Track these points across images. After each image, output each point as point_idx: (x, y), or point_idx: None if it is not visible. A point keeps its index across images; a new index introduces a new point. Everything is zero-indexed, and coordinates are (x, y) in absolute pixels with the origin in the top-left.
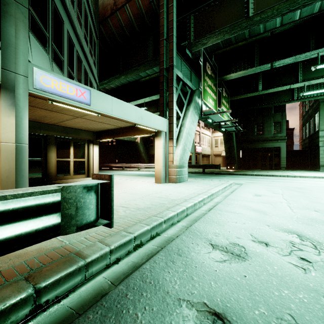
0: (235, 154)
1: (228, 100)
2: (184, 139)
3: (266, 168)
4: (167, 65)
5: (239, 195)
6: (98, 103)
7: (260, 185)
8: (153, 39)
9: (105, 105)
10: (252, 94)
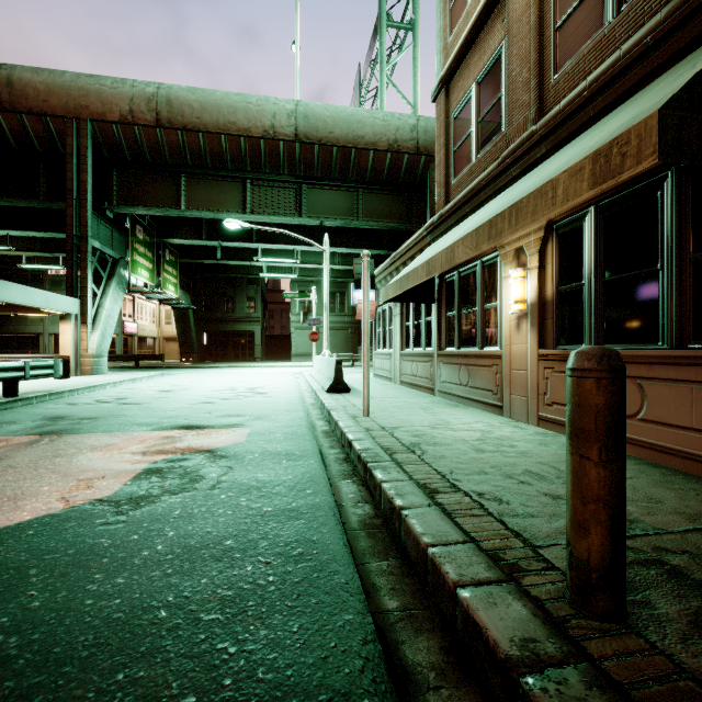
0: (193, 339)
1: (177, 264)
2: (104, 324)
3: (239, 359)
4: (78, 232)
5: (161, 379)
6: (4, 293)
7: (196, 373)
8: (47, 168)
9: (10, 294)
10: (210, 261)
